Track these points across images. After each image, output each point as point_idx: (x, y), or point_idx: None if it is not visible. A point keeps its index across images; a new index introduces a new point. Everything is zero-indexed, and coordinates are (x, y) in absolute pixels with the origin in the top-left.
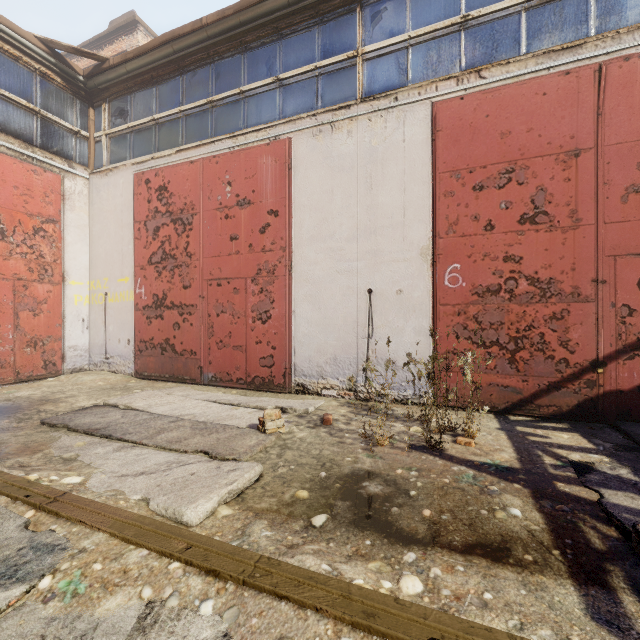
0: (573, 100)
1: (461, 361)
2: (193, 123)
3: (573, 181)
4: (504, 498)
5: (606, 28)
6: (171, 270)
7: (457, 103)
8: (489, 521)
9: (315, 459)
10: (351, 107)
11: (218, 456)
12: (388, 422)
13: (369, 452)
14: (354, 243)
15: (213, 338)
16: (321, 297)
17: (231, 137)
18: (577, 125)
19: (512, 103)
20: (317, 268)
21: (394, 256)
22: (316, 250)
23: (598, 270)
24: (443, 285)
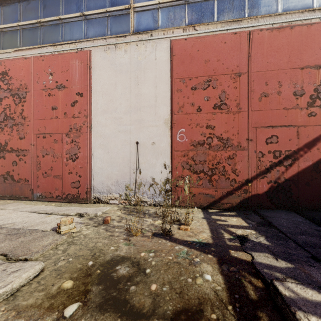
0: (238, 47)
1: (181, 182)
2: (27, 34)
3: (238, 88)
4: (202, 266)
5: (252, 14)
6: (11, 127)
7: (183, 41)
8: (192, 287)
9: (89, 250)
10: (126, 36)
11: (13, 257)
12: (144, 218)
13: (127, 241)
14: (128, 115)
15: (40, 171)
16: (109, 146)
17: (52, 45)
18: (240, 60)
19: (210, 45)
20: (107, 129)
21: (150, 123)
22: (106, 118)
23: (249, 134)
24: (176, 140)
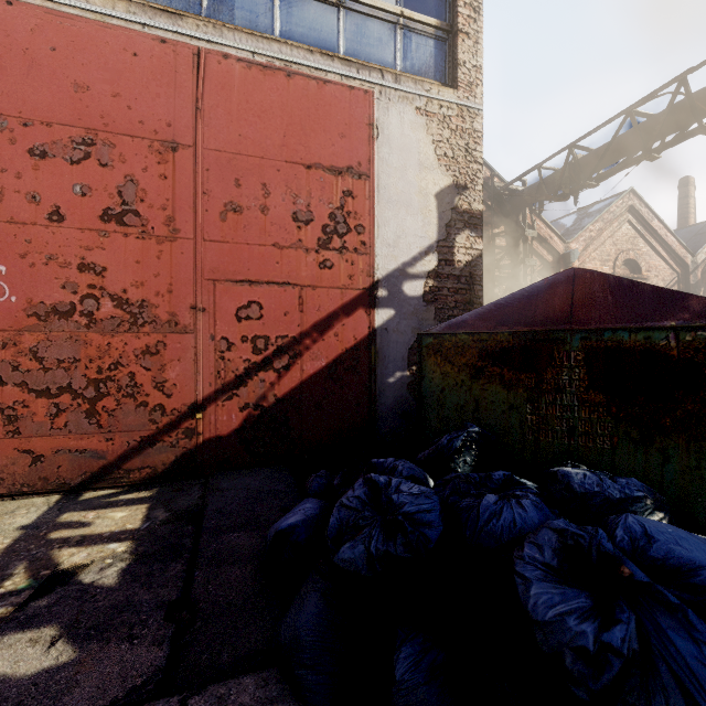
0: (170, 78)
1: None
2: None
3: (170, 180)
4: None
5: (215, 15)
6: None
7: (1, 6)
8: None
9: None
10: None
11: None
12: None
13: None
14: None
15: None
16: None
17: None
18: (175, 112)
19: (92, 47)
20: None
21: None
22: None
23: (197, 295)
24: None
